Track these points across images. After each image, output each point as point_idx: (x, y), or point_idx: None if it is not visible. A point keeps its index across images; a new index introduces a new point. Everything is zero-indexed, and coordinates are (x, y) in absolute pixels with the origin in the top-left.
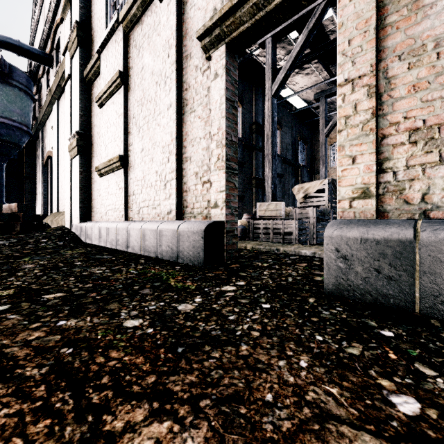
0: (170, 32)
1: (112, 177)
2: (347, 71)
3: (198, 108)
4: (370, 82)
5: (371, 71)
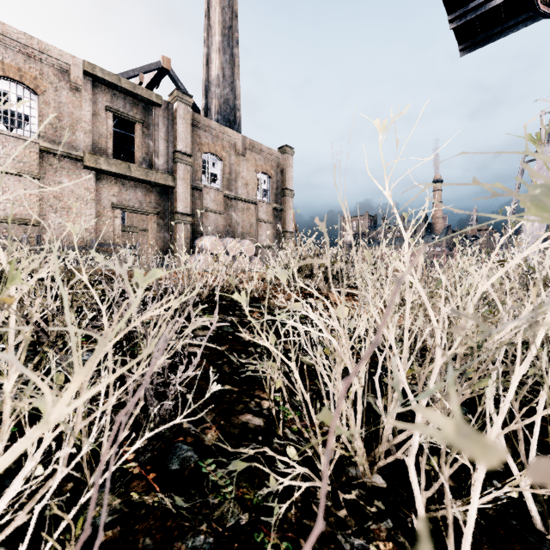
0: (91, 186)
1: (16, 227)
2: (152, 236)
3: (105, 221)
4: (156, 239)
5: (156, 238)
